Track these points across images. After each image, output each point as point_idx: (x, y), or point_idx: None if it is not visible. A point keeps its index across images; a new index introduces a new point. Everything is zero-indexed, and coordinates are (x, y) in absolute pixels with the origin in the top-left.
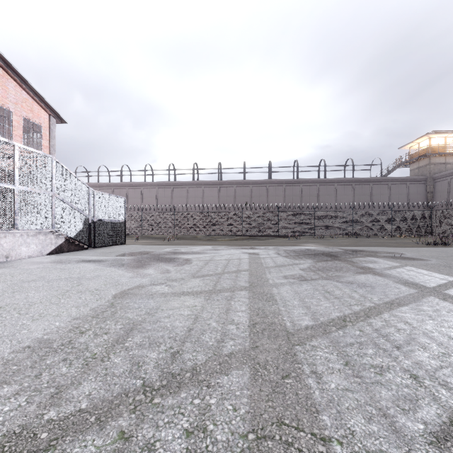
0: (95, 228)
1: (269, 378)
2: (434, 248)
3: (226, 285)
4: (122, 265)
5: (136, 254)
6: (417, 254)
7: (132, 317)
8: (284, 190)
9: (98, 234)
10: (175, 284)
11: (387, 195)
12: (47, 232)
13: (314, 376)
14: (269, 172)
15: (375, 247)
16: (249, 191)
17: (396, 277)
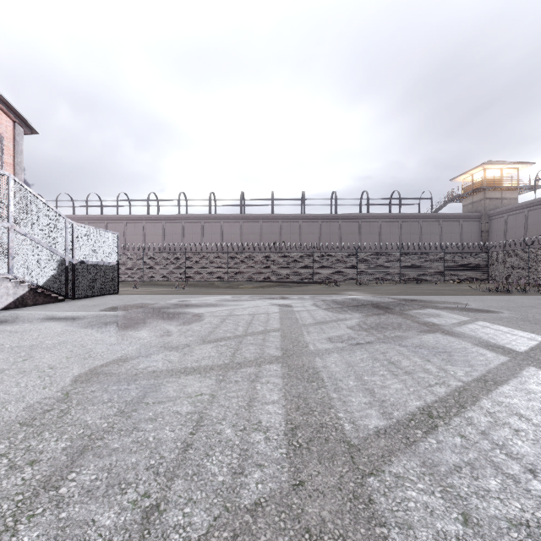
0: (75, 272)
1: None
2: (499, 297)
3: (249, 355)
4: (104, 324)
5: (129, 308)
6: (483, 304)
7: (91, 422)
8: (320, 227)
9: (78, 281)
10: (176, 354)
11: (438, 233)
12: (1, 278)
13: None
14: (302, 205)
15: (430, 295)
16: (278, 228)
17: (472, 336)
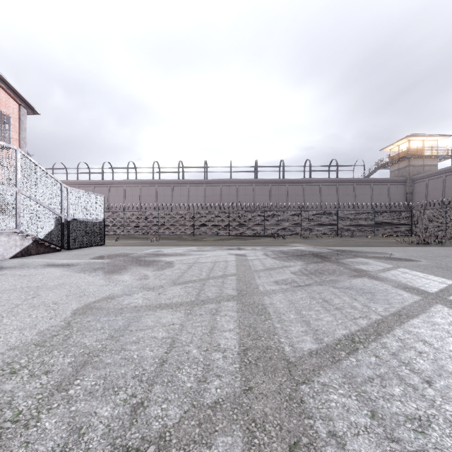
0: (69, 228)
1: (271, 450)
2: (419, 248)
3: (211, 294)
4: (94, 269)
5: (113, 256)
6: (405, 254)
7: (89, 344)
8: (271, 190)
9: (72, 235)
10: (152, 293)
11: (369, 195)
12: (11, 233)
13: (334, 442)
14: (255, 171)
15: (362, 247)
16: (235, 190)
17: (393, 280)
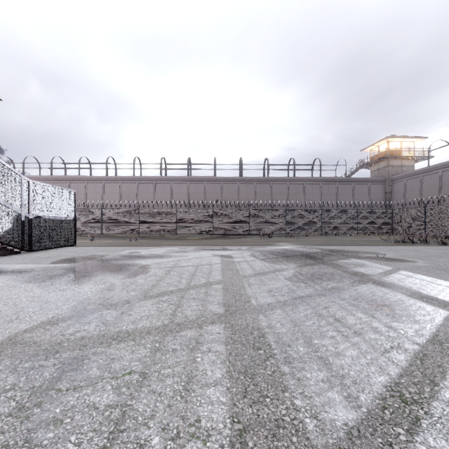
0: (32, 226)
1: None
2: (407, 247)
3: (190, 313)
4: (49, 277)
5: (80, 259)
6: (397, 254)
7: None
8: (255, 188)
9: (35, 234)
10: (113, 313)
11: (351, 194)
12: None
13: None
14: (240, 169)
15: (350, 246)
16: (220, 188)
17: (403, 287)
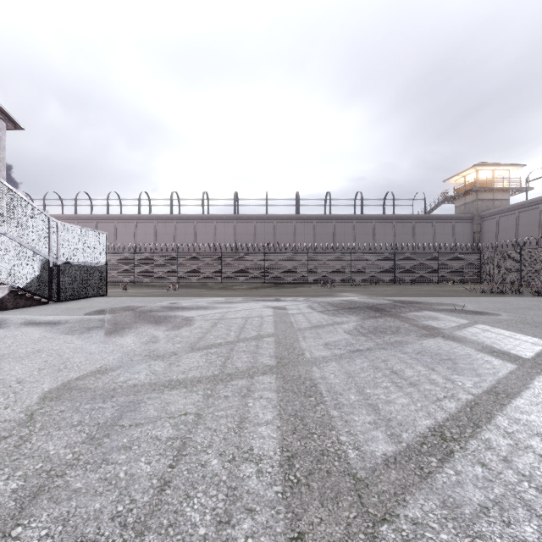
0: (60, 274)
1: None
2: (494, 298)
3: (240, 364)
4: (87, 329)
5: (116, 311)
6: (480, 306)
7: (53, 452)
8: (315, 228)
9: (64, 283)
10: (161, 364)
11: (431, 234)
12: None
13: None
14: (296, 205)
15: (426, 297)
16: (272, 228)
17: (475, 341)
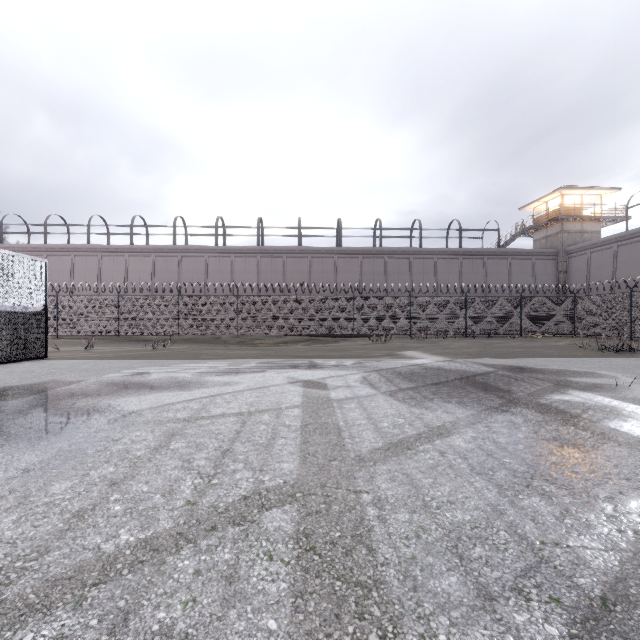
0: None
1: None
2: (634, 360)
3: None
4: None
5: (4, 395)
6: None
7: None
8: (361, 265)
9: None
10: None
11: (506, 274)
12: None
13: None
14: (337, 236)
15: (532, 358)
16: (307, 264)
17: None
